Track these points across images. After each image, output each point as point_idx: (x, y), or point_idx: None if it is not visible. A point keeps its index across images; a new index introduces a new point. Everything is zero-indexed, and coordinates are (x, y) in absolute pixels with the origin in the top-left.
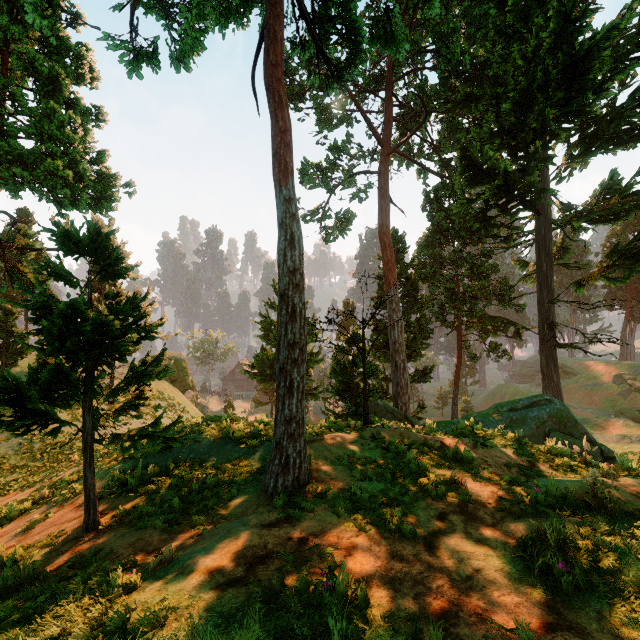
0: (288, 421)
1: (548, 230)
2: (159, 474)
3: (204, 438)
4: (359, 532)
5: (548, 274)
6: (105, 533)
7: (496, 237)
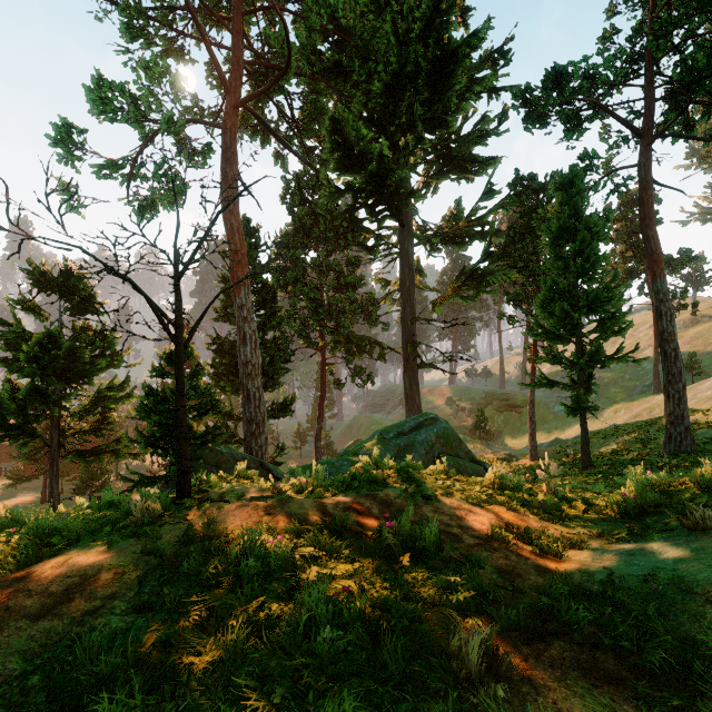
0: None
1: (411, 244)
2: None
3: None
4: None
5: (411, 291)
6: None
7: (362, 246)
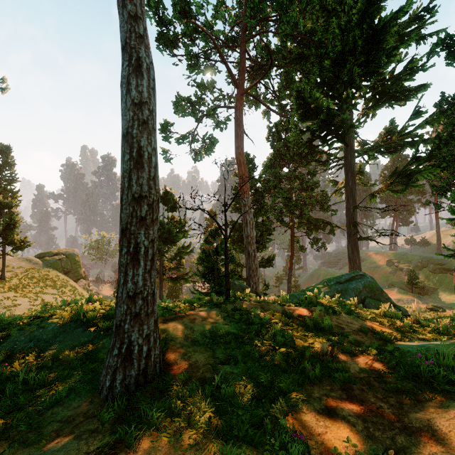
0: (132, 297)
1: (353, 157)
2: None
3: (51, 323)
4: None
5: (353, 188)
6: None
7: (318, 161)
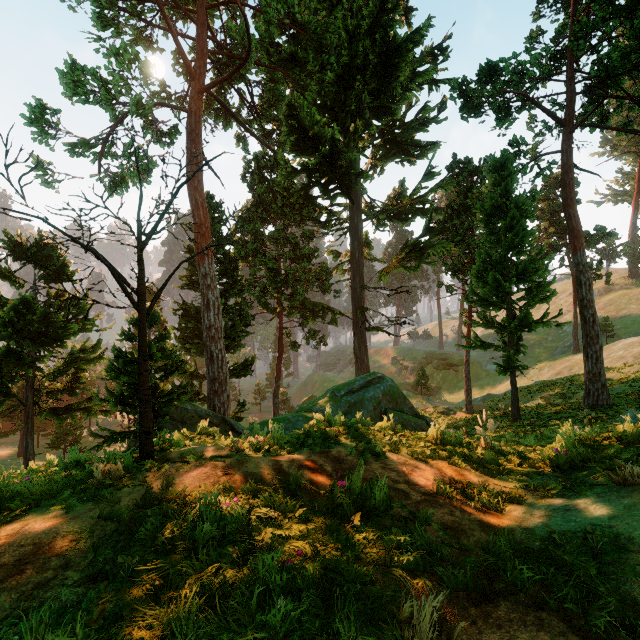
0: None
1: (360, 220)
2: None
3: None
4: None
5: (360, 261)
6: None
7: (316, 221)
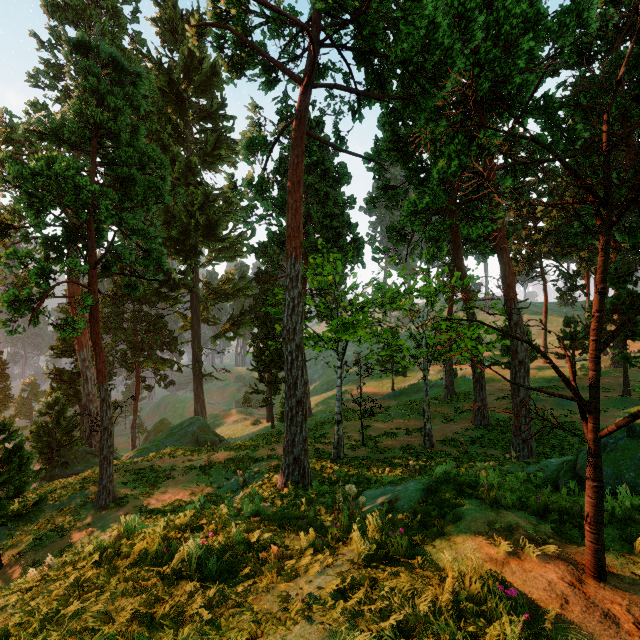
0: (109, 476)
1: (198, 303)
2: (3, 540)
3: None
4: (148, 498)
5: (198, 331)
6: (18, 562)
7: (166, 302)
